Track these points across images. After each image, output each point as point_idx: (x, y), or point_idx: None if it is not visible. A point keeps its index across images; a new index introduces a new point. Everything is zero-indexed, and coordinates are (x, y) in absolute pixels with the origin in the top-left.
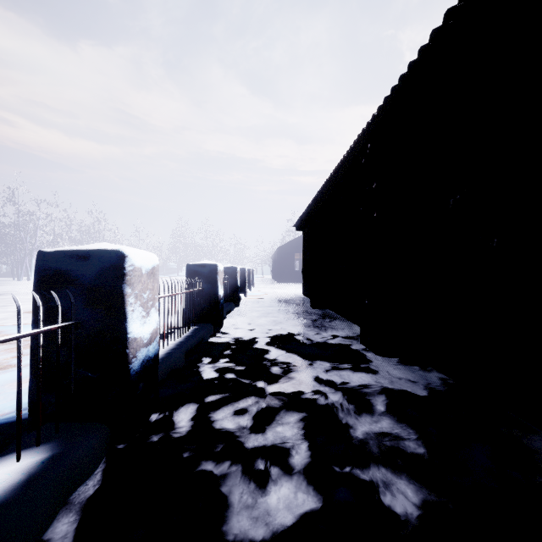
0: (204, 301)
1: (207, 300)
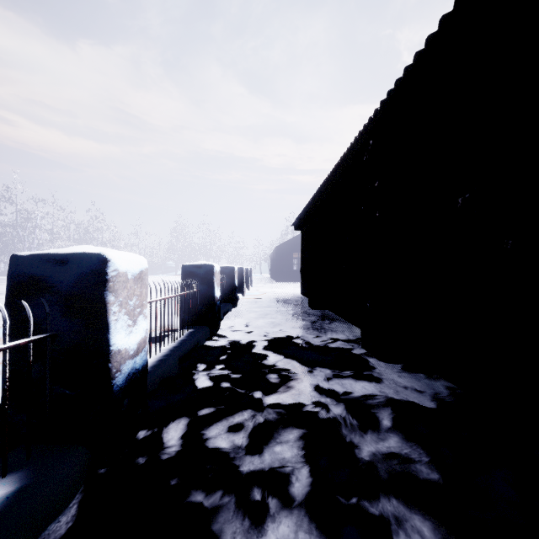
0: (200, 302)
1: (203, 302)
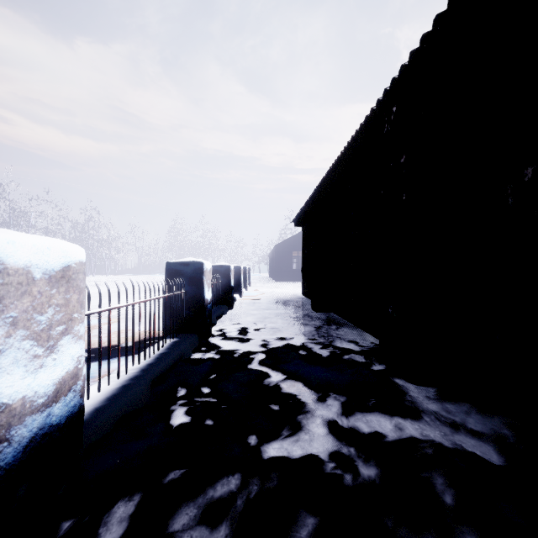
0: (187, 306)
1: (191, 305)
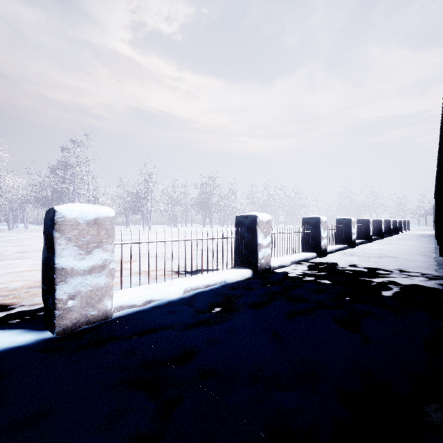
0: (386, 229)
1: (387, 229)
